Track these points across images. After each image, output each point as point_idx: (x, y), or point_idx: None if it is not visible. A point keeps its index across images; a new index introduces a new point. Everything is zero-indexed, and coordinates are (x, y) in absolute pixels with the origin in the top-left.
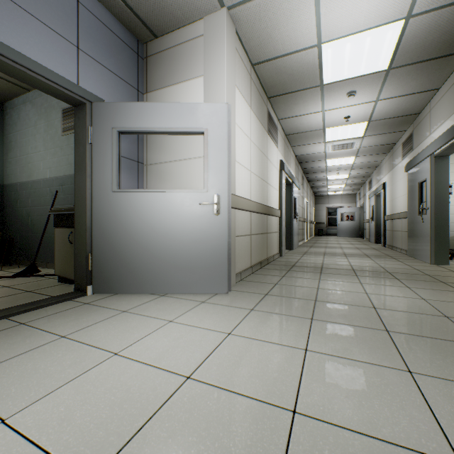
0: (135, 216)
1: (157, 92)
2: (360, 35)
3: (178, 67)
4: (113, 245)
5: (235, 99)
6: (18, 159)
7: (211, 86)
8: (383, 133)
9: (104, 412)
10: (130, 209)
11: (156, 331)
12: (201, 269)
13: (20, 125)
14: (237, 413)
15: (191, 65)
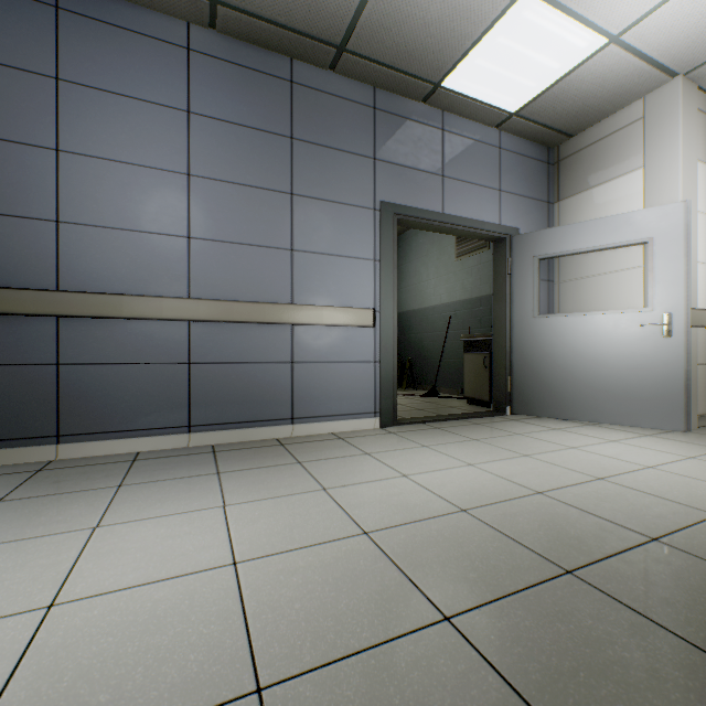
0: (557, 340)
1: (573, 198)
2: None
3: (603, 164)
4: (533, 370)
5: (695, 181)
6: (409, 288)
7: (654, 178)
8: None
9: (588, 465)
10: (551, 334)
11: (600, 444)
12: (642, 400)
13: (412, 256)
14: (703, 486)
15: (622, 158)
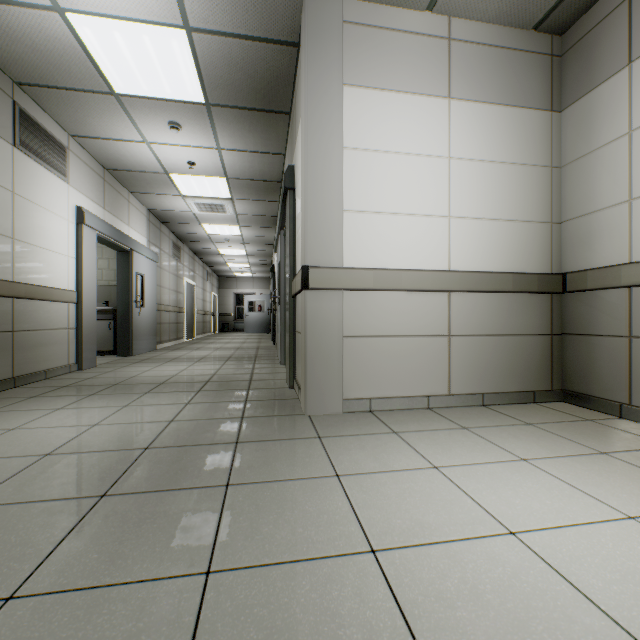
0: None
1: None
2: (130, 26)
3: None
4: None
5: None
6: None
7: None
8: (255, 200)
9: None
10: None
11: None
12: None
13: None
14: None
15: None
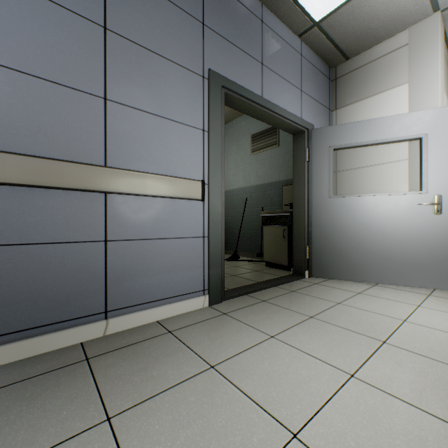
0: (349, 216)
1: (348, 107)
2: None
3: (373, 81)
4: (328, 240)
5: (443, 97)
6: None
7: (417, 91)
8: None
9: None
10: (344, 211)
11: (416, 311)
12: (418, 265)
13: None
14: None
15: (389, 76)
